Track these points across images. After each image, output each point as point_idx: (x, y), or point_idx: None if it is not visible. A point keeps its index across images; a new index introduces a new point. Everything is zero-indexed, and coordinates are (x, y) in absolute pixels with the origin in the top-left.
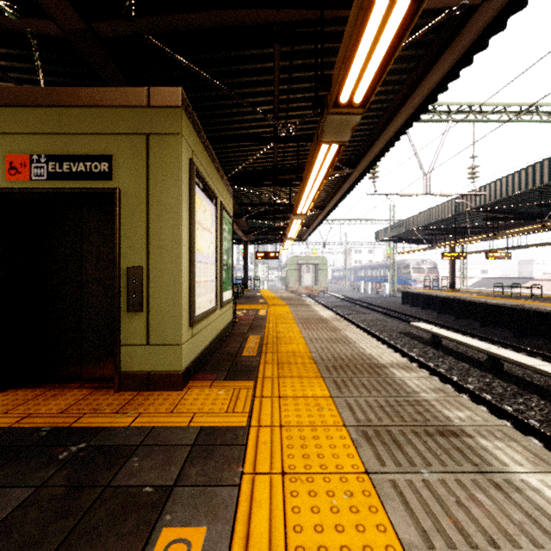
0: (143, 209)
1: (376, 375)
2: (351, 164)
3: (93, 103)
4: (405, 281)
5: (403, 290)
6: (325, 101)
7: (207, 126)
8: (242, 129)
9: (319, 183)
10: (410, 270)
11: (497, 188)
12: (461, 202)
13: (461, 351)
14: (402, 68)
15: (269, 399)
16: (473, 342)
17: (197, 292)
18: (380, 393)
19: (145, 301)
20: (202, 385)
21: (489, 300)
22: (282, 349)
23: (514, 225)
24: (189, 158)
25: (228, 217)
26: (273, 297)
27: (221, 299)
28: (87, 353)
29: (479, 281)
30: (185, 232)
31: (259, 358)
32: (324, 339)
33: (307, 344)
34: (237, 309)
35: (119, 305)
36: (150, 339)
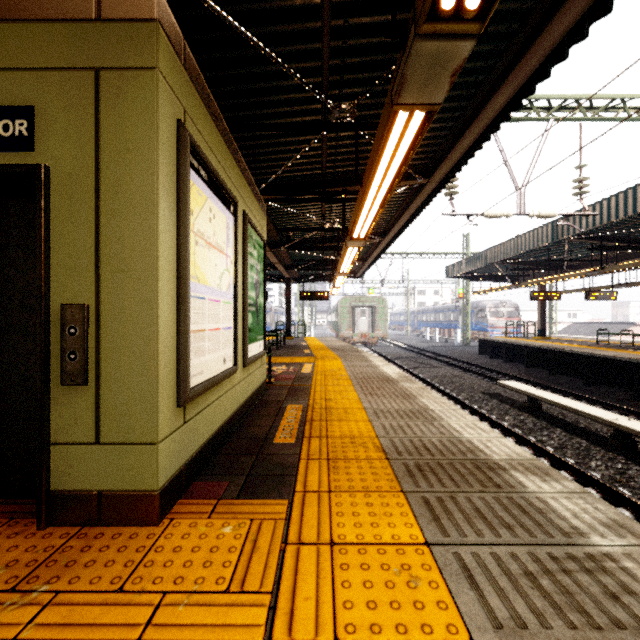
0: (89, 202)
1: (494, 488)
2: (425, 171)
3: (1, 15)
4: (481, 327)
5: (480, 338)
6: (412, 15)
7: (228, 112)
8: (278, 117)
9: (387, 190)
10: (486, 314)
11: (611, 206)
12: (561, 227)
13: (569, 420)
14: (514, 10)
15: (314, 548)
16: (589, 409)
17: (196, 347)
18: (515, 535)
19: (92, 366)
20: (198, 509)
21: (596, 352)
22: (335, 429)
23: (624, 257)
24: (177, 120)
25: (258, 238)
26: (321, 347)
27: (245, 354)
28: (7, 451)
29: (569, 327)
30: (167, 244)
31: (299, 448)
32: (394, 412)
33: (371, 421)
34: (274, 363)
35: (45, 372)
36: (101, 433)
